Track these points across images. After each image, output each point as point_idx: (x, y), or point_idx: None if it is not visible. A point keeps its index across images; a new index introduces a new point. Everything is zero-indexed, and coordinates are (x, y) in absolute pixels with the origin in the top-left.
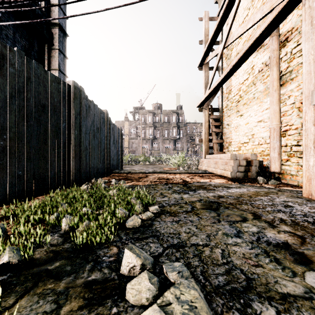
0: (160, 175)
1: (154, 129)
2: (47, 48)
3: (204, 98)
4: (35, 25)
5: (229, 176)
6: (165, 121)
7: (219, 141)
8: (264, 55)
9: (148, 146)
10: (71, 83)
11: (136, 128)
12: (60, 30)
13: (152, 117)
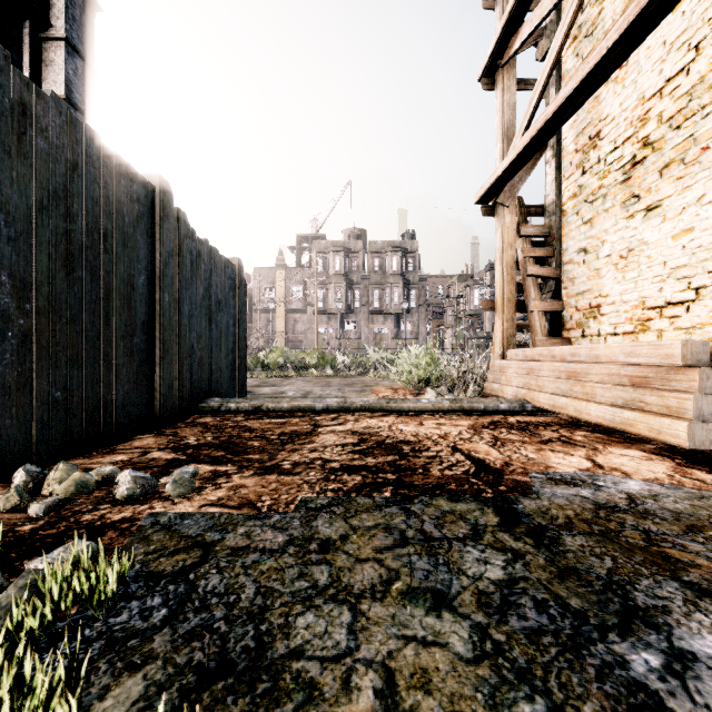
0: (364, 425)
1: (348, 289)
2: (29, 33)
3: (508, 163)
4: None
5: (674, 441)
6: (374, 270)
7: (551, 304)
8: None
9: (333, 330)
10: None
11: (303, 285)
12: None
13: (342, 260)
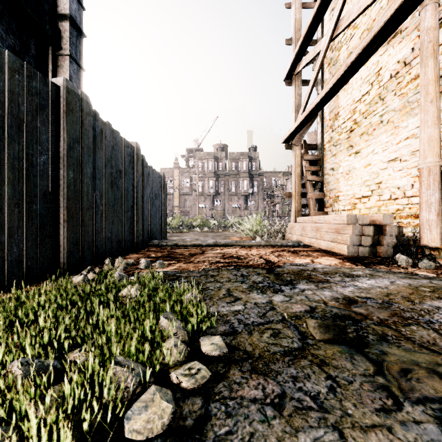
0: (225, 251)
1: (217, 181)
2: (51, 53)
3: (295, 127)
4: (31, 15)
5: (344, 253)
6: (232, 169)
7: (318, 194)
8: (402, 47)
9: (207, 205)
10: (60, 82)
11: (190, 178)
12: (72, 26)
13: (213, 164)
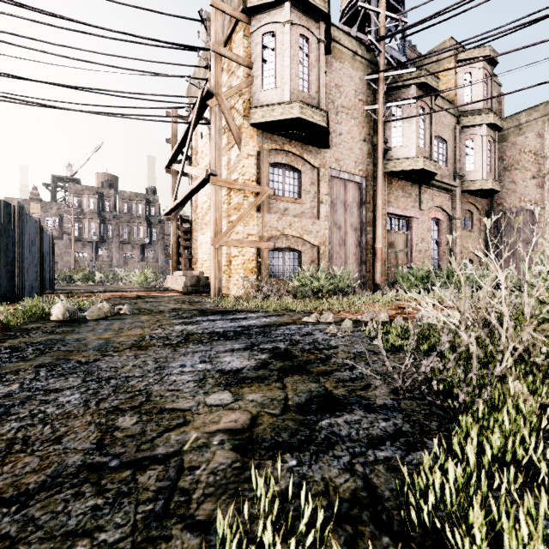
0: (113, 294)
1: (102, 224)
2: None
3: (169, 210)
4: None
5: (182, 290)
6: (124, 211)
7: (188, 256)
8: None
9: (88, 254)
10: (15, 203)
11: (59, 217)
12: None
13: (97, 202)
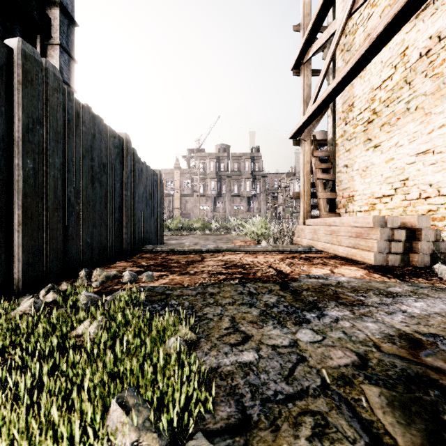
0: (227, 257)
1: (218, 182)
2: (40, 42)
3: (305, 119)
4: None
5: (369, 262)
6: (234, 170)
7: (330, 194)
8: (435, 20)
9: (209, 207)
10: (13, 44)
11: (191, 179)
12: (62, 13)
13: (215, 164)
